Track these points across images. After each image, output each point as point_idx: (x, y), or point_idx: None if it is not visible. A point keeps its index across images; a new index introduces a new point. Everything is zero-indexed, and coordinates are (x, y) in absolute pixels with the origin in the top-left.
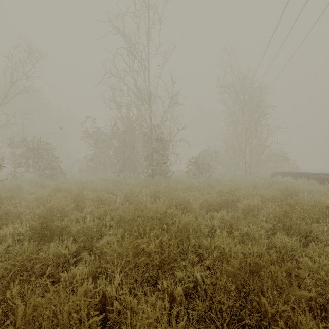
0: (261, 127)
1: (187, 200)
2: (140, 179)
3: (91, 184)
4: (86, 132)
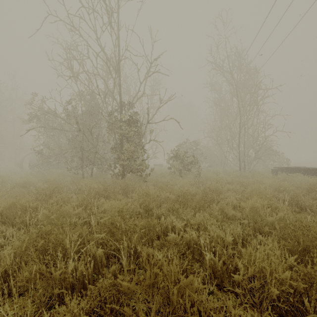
0: (258, 113)
1: (189, 241)
2: (104, 178)
3: (14, 191)
4: (34, 114)
